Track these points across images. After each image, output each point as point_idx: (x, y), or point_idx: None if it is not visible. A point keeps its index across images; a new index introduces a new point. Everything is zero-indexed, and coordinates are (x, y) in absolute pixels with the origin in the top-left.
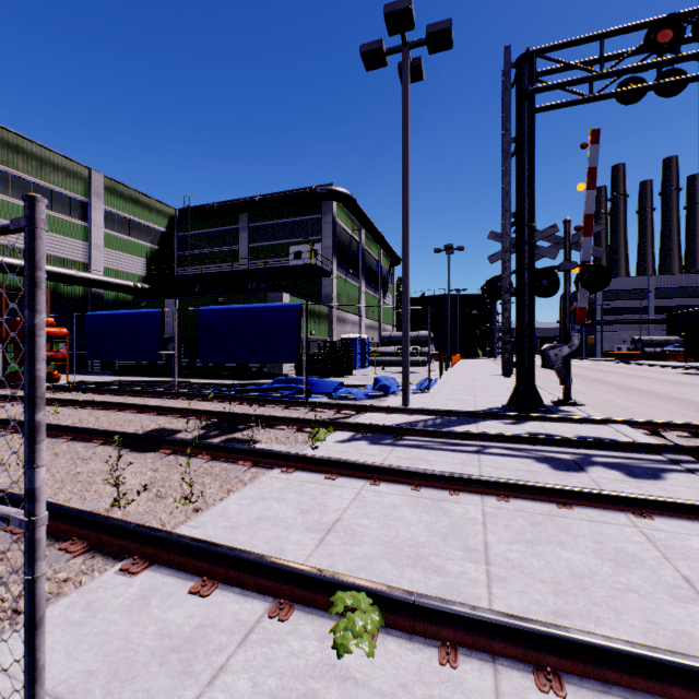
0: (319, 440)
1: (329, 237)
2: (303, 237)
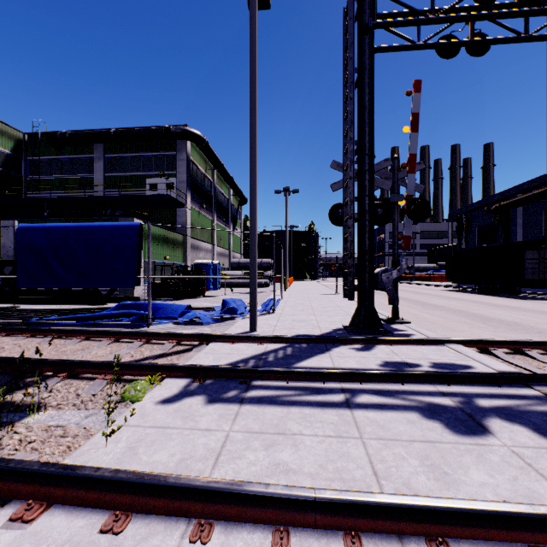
0: (134, 401)
1: (183, 173)
2: (158, 171)
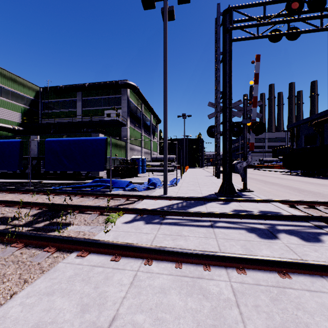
0: (112, 222)
1: (125, 107)
2: (111, 106)
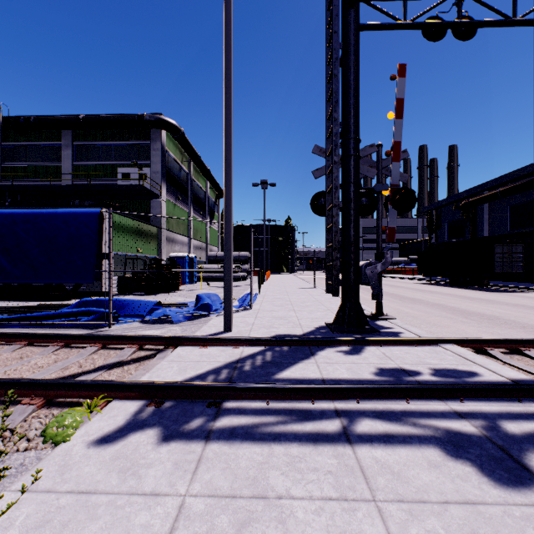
0: (58, 443)
1: (158, 163)
2: (131, 160)
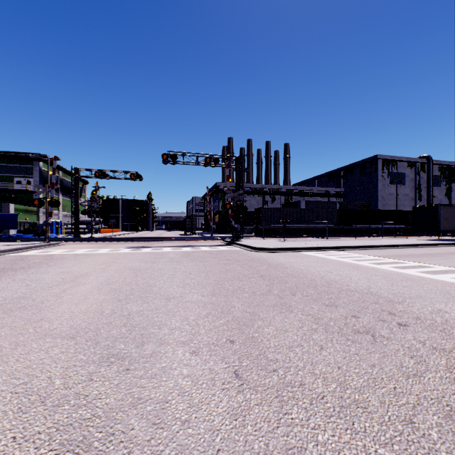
0: None
1: (38, 177)
2: (22, 174)
